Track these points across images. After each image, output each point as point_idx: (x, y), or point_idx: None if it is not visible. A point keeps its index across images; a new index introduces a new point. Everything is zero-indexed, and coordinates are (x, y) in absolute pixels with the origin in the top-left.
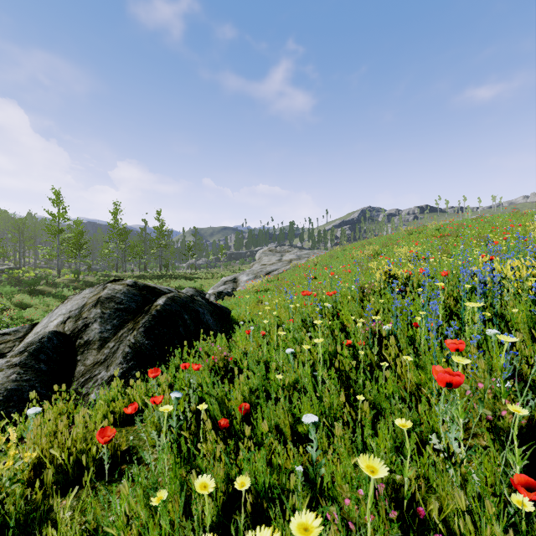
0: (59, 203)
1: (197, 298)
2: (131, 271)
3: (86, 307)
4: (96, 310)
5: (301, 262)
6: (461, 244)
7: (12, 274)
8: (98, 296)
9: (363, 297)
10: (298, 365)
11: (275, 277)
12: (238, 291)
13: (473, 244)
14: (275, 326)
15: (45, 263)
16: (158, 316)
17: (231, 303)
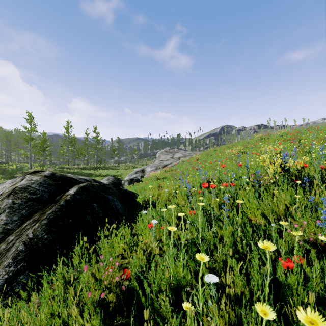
0: (30, 121)
1: (108, 186)
2: (78, 165)
3: (1, 197)
4: (8, 200)
5: (186, 159)
6: (308, 145)
7: (2, 166)
8: (14, 187)
9: (259, 188)
10: (217, 289)
11: (170, 169)
12: (145, 177)
13: (325, 144)
14: (183, 228)
15: (24, 159)
16: (66, 206)
17: (139, 187)
